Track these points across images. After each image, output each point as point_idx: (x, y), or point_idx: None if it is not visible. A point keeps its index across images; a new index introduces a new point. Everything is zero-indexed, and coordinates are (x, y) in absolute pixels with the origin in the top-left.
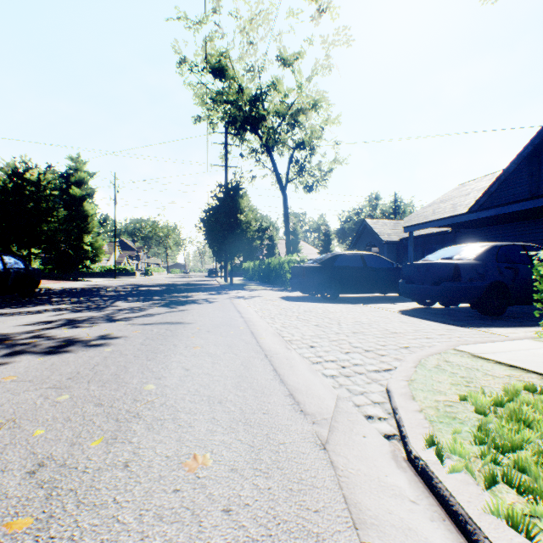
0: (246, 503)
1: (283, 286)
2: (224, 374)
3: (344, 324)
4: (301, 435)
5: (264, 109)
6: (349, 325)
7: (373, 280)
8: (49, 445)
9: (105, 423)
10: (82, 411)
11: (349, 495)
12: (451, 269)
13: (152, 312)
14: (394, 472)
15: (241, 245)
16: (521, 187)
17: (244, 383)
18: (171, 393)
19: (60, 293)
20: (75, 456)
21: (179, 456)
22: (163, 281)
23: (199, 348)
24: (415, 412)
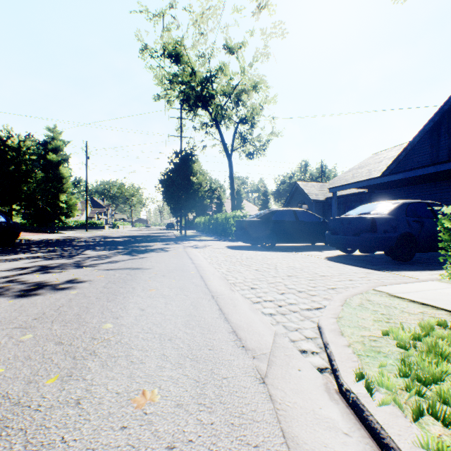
0: (189, 439)
1: (229, 237)
2: (175, 313)
3: (280, 269)
4: (243, 370)
5: (213, 89)
6: (285, 269)
7: (304, 232)
8: (6, 383)
9: (63, 361)
10: (43, 349)
11: (287, 429)
12: (369, 222)
13: (116, 259)
14: (327, 404)
15: (193, 203)
16: (424, 156)
17: (193, 321)
18: (127, 331)
19: (38, 244)
20: (29, 395)
21: (129, 393)
22: (128, 233)
23: (155, 290)
24: (344, 347)
